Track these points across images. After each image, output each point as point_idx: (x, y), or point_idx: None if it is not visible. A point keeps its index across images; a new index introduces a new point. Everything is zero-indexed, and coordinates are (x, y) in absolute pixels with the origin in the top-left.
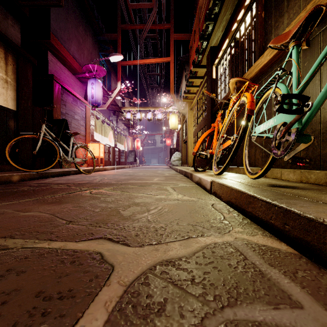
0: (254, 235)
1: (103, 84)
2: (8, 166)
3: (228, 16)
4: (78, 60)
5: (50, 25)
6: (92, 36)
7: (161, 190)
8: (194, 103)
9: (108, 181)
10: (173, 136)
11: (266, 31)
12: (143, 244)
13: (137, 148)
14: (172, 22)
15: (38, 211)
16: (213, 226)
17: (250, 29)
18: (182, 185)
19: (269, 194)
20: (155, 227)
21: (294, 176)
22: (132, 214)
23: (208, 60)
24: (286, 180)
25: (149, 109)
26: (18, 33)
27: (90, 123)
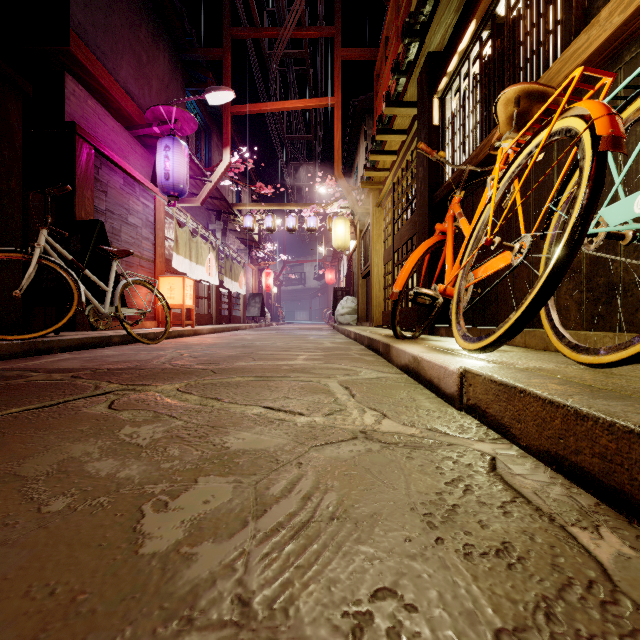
0: None
1: (196, 154)
2: None
3: None
4: (138, 99)
5: (70, 15)
6: (169, 51)
7: (314, 394)
8: (387, 191)
9: (185, 362)
10: (340, 265)
11: None
12: None
13: (266, 289)
14: (339, 22)
15: None
16: None
17: None
18: (367, 376)
19: None
20: None
21: None
22: (183, 536)
23: (422, 84)
24: None
25: (291, 207)
26: None
27: (166, 236)
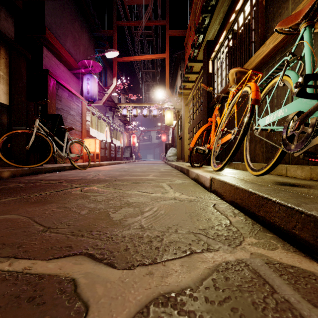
0: (274, 249)
1: (100, 80)
2: (0, 162)
3: (225, 7)
4: (74, 56)
5: (45, 20)
6: (88, 32)
7: (157, 188)
8: (190, 99)
9: (102, 177)
10: (168, 132)
11: (267, 20)
12: (133, 265)
13: (133, 144)
14: (168, 18)
15: (16, 213)
16: (220, 234)
17: (249, 19)
18: (178, 182)
19: (286, 196)
20: (149, 237)
21: (302, 173)
22: (123, 217)
23: (204, 54)
24: (293, 177)
25: (145, 105)
26: (11, 26)
27: (86, 119)
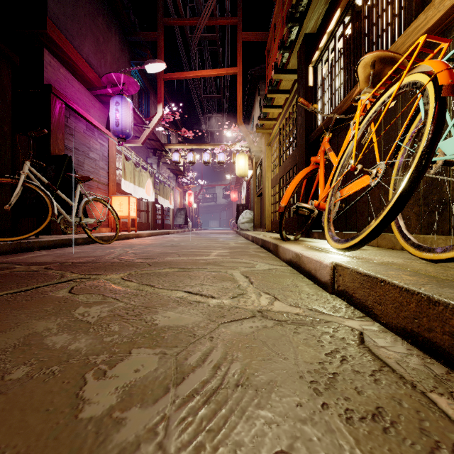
0: None
1: (138, 108)
2: None
3: None
4: (97, 68)
5: (47, 7)
6: (119, 35)
7: (223, 282)
8: (275, 134)
9: (129, 257)
10: (241, 188)
11: None
12: None
13: (188, 205)
14: (241, 14)
15: None
16: None
17: None
18: (262, 268)
19: None
20: None
21: None
22: (115, 402)
23: (301, 56)
24: None
25: (206, 147)
26: None
27: (116, 166)
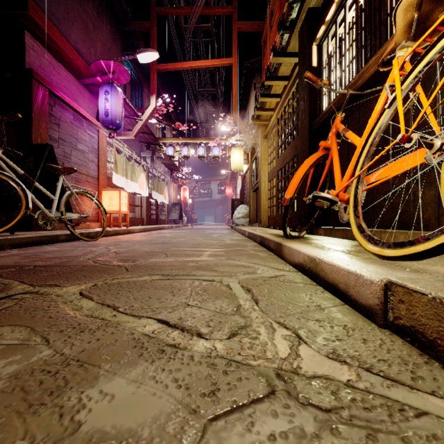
0: None
1: (131, 101)
2: None
3: None
4: (86, 56)
5: None
6: (110, 24)
7: (216, 300)
8: (272, 125)
9: (108, 258)
10: (236, 183)
11: None
12: None
13: (183, 200)
14: (236, 3)
15: None
16: None
17: None
18: (265, 274)
19: None
20: None
21: None
22: None
23: (303, 35)
24: None
25: (201, 141)
26: None
27: (108, 160)
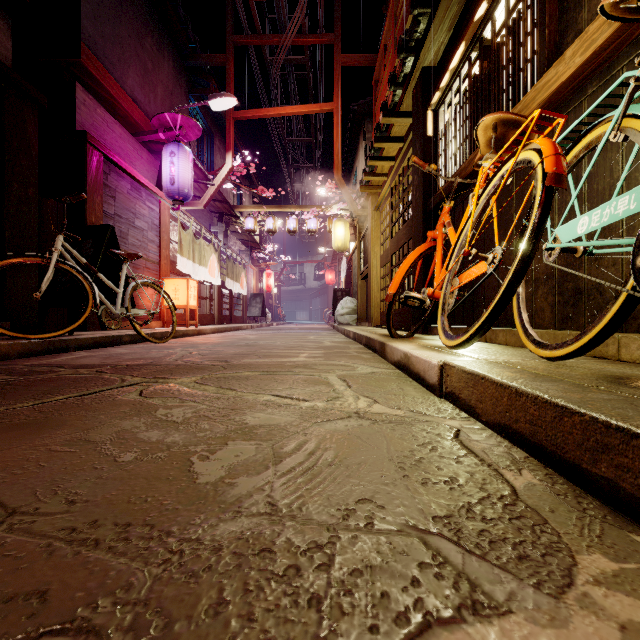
0: None
1: (198, 158)
2: None
3: None
4: (144, 106)
5: (81, 28)
6: (173, 59)
7: (316, 385)
8: (385, 195)
9: (196, 359)
10: (340, 266)
11: (565, 6)
12: None
13: (267, 289)
14: (339, 30)
15: None
16: (498, 538)
17: (520, 11)
18: (363, 371)
19: None
20: (291, 548)
21: None
22: (225, 474)
23: (417, 97)
24: (637, 363)
25: (291, 209)
26: (5, 38)
27: (170, 238)
